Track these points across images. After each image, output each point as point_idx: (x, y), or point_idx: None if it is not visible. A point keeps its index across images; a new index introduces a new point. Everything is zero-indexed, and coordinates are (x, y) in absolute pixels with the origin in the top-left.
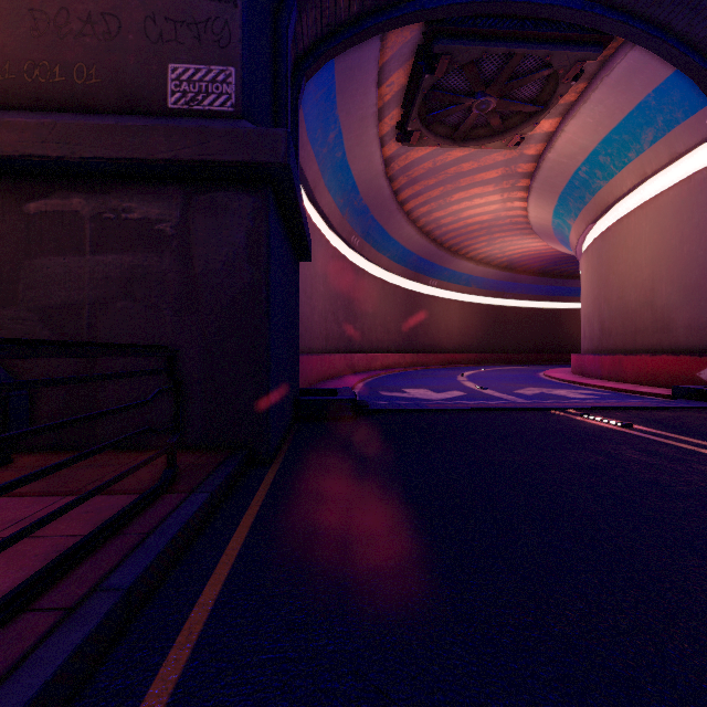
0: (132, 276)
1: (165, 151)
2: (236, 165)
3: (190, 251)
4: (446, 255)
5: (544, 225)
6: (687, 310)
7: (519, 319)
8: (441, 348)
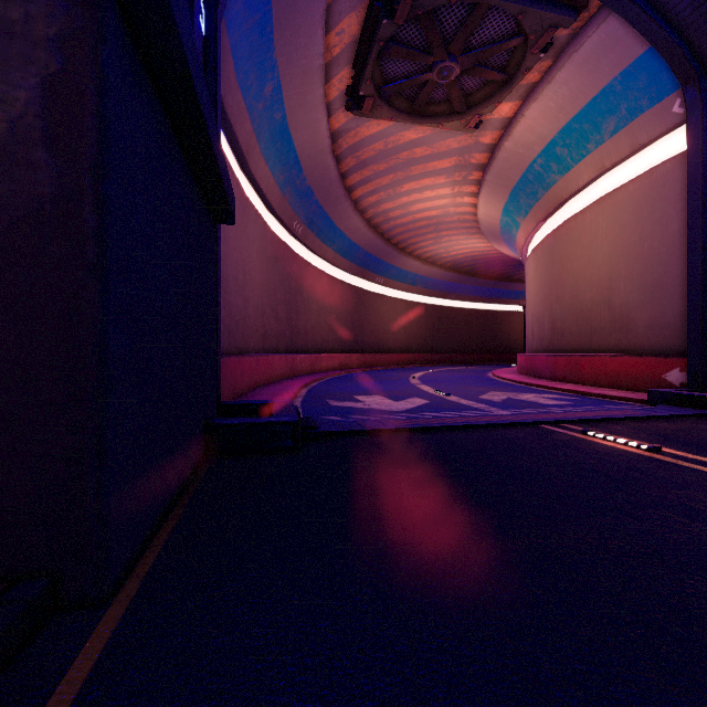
0: None
1: None
2: None
3: None
4: (393, 252)
5: (491, 224)
6: (648, 309)
7: (461, 320)
8: (387, 348)
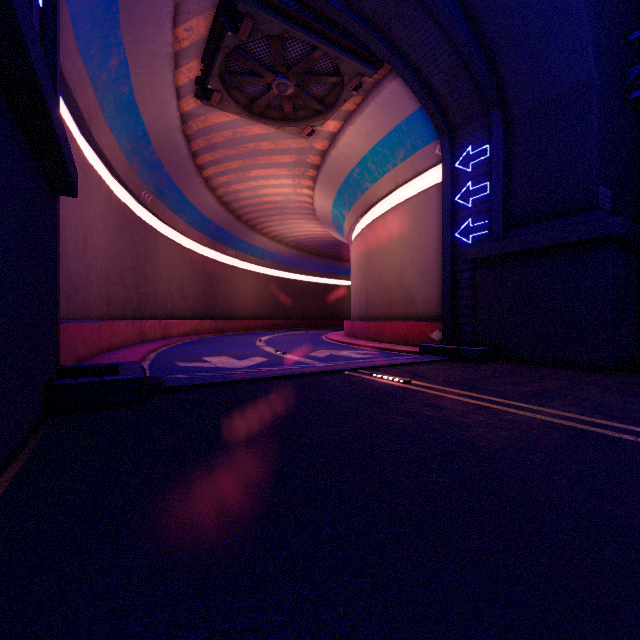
0: None
1: None
2: None
3: None
4: (244, 228)
5: (325, 213)
6: (423, 288)
7: (304, 291)
8: (238, 315)
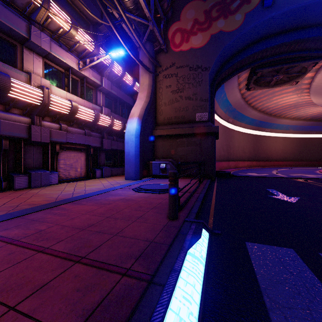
0: (192, 150)
1: (198, 131)
2: (210, 132)
3: (201, 146)
4: (273, 118)
5: None
6: None
7: (320, 144)
8: (272, 159)
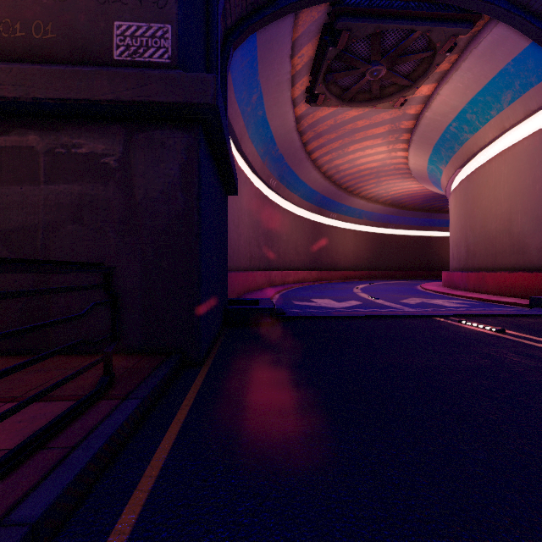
0: (80, 203)
1: (108, 93)
2: (171, 105)
3: (131, 181)
4: (344, 194)
5: (420, 170)
6: (539, 236)
7: (400, 244)
8: (339, 267)
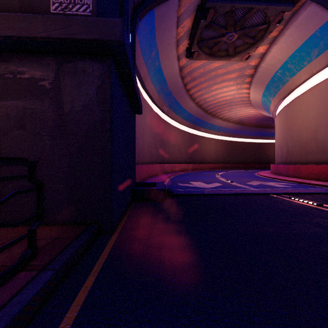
0: (23, 114)
1: (42, 32)
2: (89, 41)
3: (61, 98)
4: (209, 116)
5: (257, 101)
6: None
7: (243, 147)
8: (206, 161)
